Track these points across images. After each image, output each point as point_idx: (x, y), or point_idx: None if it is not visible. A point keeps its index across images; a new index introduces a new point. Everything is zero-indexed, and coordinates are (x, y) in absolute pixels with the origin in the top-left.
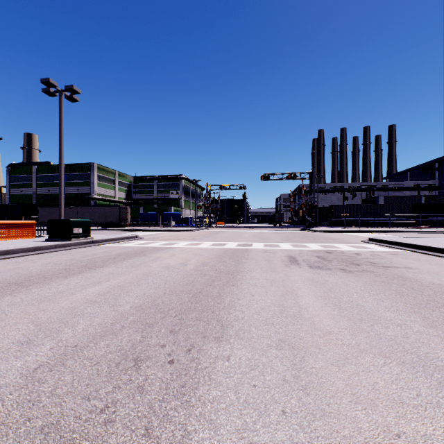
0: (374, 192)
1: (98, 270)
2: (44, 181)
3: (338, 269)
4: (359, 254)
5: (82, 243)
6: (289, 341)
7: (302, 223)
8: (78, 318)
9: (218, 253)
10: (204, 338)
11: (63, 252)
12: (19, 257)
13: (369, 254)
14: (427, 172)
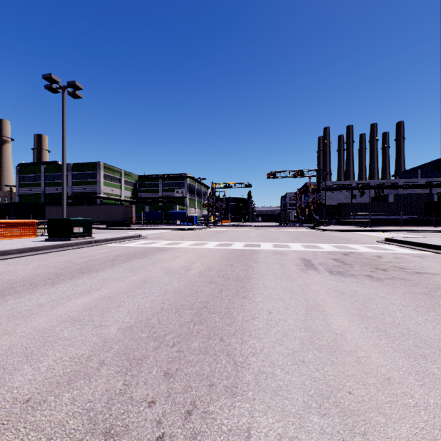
0: (384, 190)
1: (91, 276)
2: (51, 180)
3: (363, 276)
4: (381, 257)
5: (82, 243)
6: (335, 397)
7: (308, 222)
8: (48, 347)
9: (224, 255)
10: (210, 387)
11: (61, 253)
12: (13, 259)
13: (392, 257)
14: (439, 169)
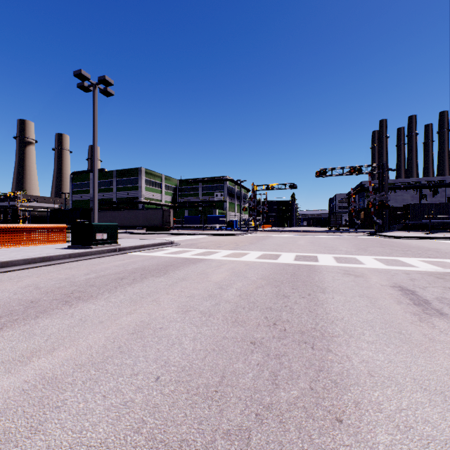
0: None
1: (70, 310)
2: (99, 187)
3: None
4: None
5: (104, 251)
6: None
7: (364, 227)
8: None
9: (271, 274)
10: None
11: (73, 265)
12: (15, 271)
13: None
14: None
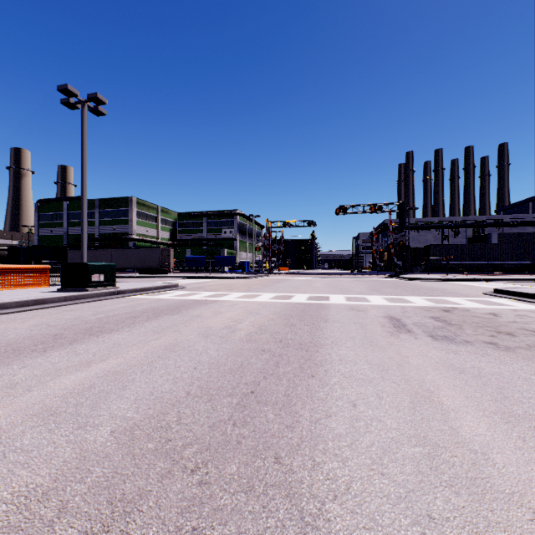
0: (484, 228)
1: (100, 339)
2: (76, 219)
3: (483, 343)
4: (498, 315)
5: (102, 295)
6: None
7: (387, 269)
8: None
9: (282, 310)
10: None
11: (72, 307)
12: (10, 314)
13: (513, 315)
14: None
